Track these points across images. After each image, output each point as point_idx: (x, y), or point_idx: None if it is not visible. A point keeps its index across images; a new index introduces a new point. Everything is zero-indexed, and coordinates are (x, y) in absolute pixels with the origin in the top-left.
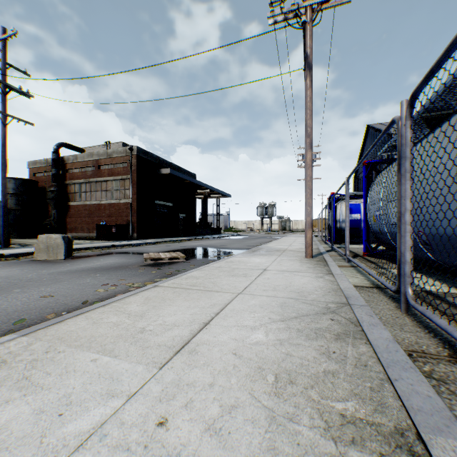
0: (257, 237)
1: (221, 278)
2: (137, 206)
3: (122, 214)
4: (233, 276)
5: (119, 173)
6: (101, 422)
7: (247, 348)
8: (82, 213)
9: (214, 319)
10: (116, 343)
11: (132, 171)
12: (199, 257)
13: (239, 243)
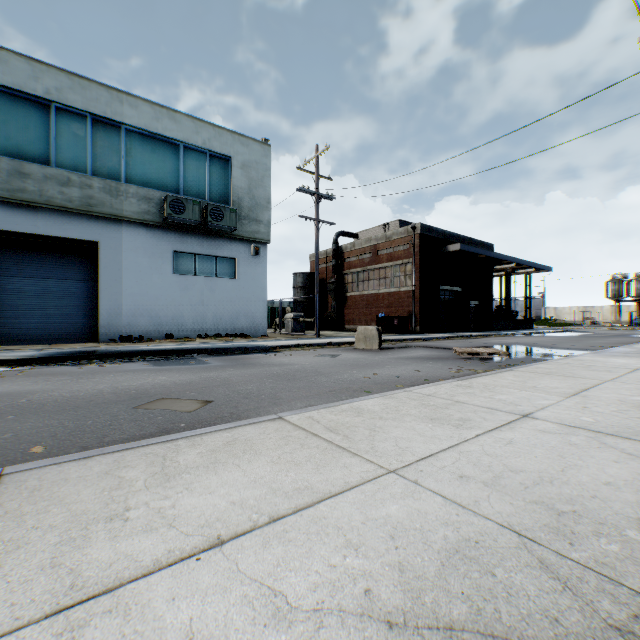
0: (607, 335)
1: (577, 371)
2: (420, 293)
3: (402, 304)
4: (591, 371)
5: (399, 258)
6: (551, 403)
7: (627, 400)
8: (359, 304)
9: (589, 389)
10: (522, 388)
11: (414, 254)
12: (522, 355)
13: (574, 342)
